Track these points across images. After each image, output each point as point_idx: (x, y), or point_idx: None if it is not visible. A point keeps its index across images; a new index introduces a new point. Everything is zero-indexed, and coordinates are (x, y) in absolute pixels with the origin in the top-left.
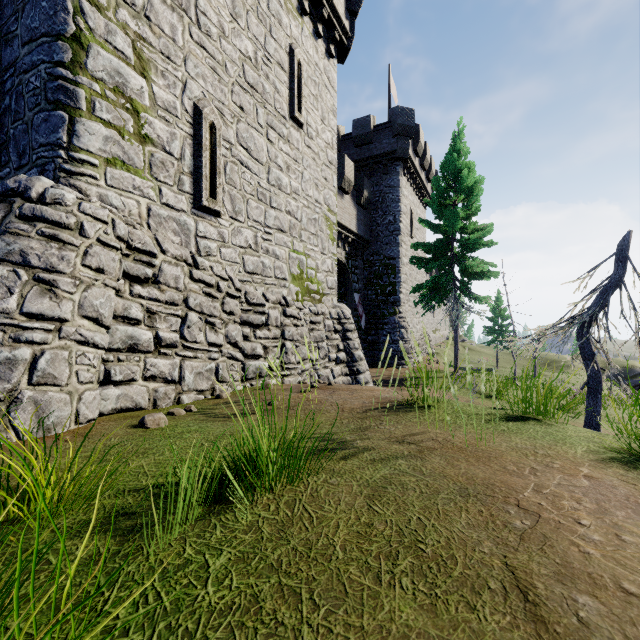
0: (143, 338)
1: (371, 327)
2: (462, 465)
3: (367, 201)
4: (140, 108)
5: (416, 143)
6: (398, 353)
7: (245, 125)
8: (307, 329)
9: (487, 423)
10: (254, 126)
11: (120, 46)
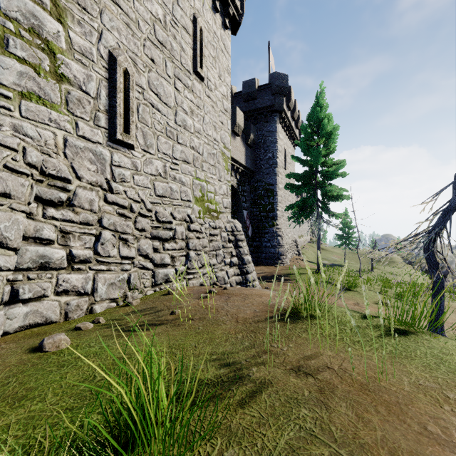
0: (55, 256)
1: (256, 235)
2: (374, 420)
3: (253, 142)
4: (56, 50)
5: (288, 100)
6: (276, 255)
7: (155, 74)
8: (207, 240)
9: (372, 340)
10: (163, 76)
11: None
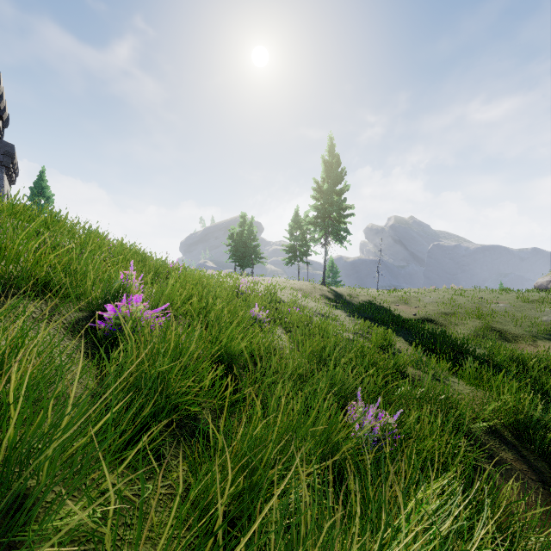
0: None
1: None
2: None
3: None
4: None
5: (13, 159)
6: None
7: None
8: None
9: None
10: None
11: None
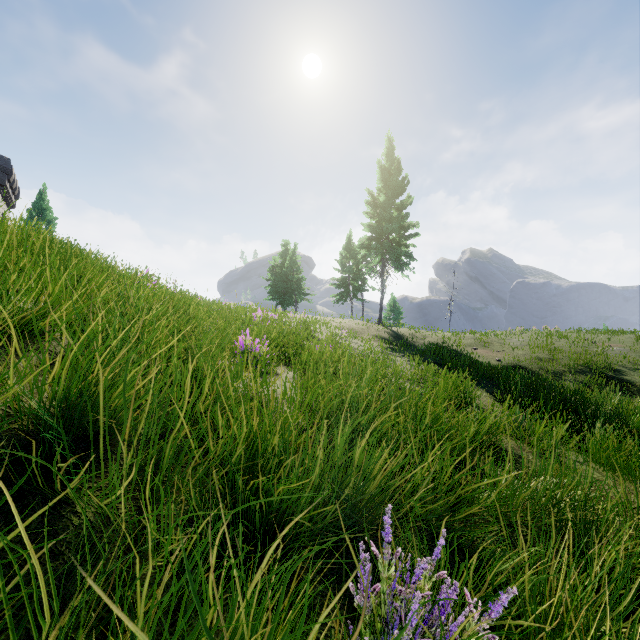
0: None
1: None
2: None
3: None
4: None
5: (10, 176)
6: None
7: None
8: None
9: None
10: None
11: None
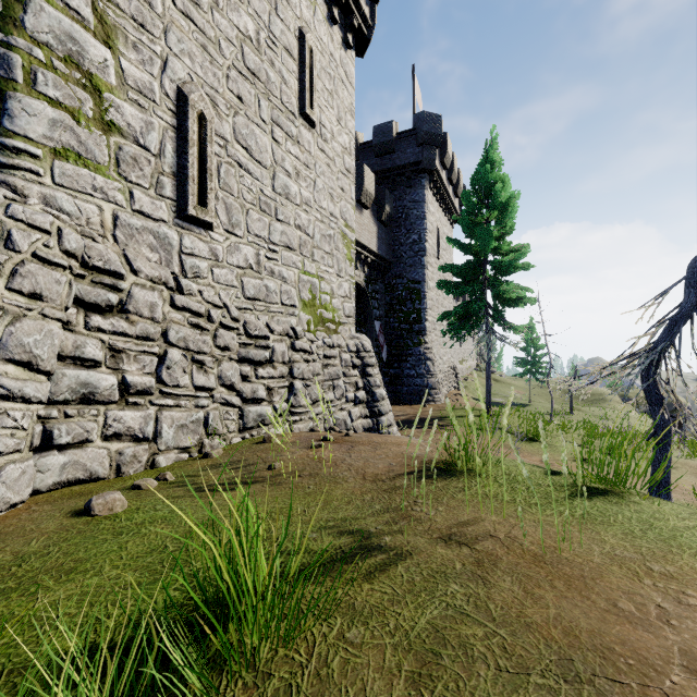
0: (103, 385)
1: (393, 359)
2: (548, 597)
3: (389, 217)
4: (103, 86)
5: (443, 154)
6: (424, 388)
7: (244, 119)
8: (320, 365)
9: (556, 502)
10: (256, 121)
11: (74, 3)
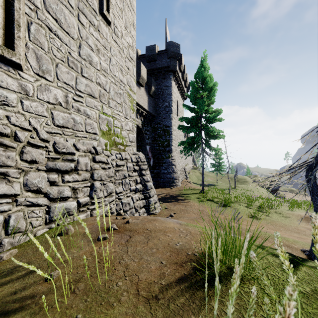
0: None
1: (156, 165)
2: None
3: (154, 93)
4: None
5: (180, 64)
6: (171, 179)
7: None
8: (113, 170)
9: None
10: (64, 3)
11: None
